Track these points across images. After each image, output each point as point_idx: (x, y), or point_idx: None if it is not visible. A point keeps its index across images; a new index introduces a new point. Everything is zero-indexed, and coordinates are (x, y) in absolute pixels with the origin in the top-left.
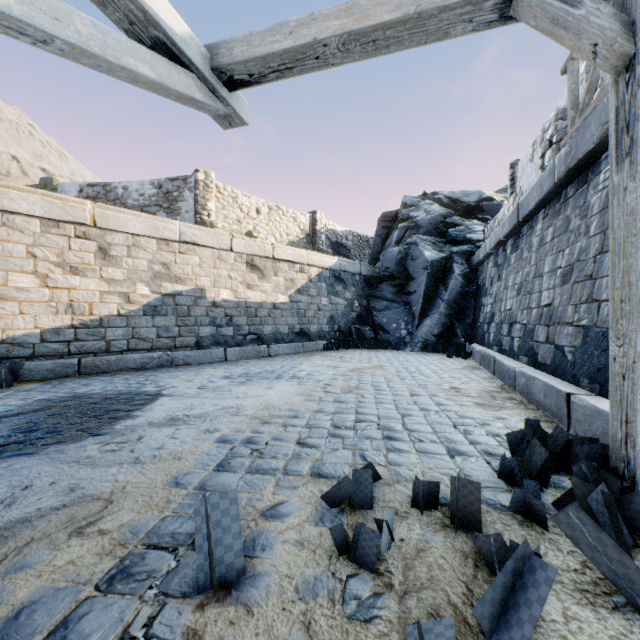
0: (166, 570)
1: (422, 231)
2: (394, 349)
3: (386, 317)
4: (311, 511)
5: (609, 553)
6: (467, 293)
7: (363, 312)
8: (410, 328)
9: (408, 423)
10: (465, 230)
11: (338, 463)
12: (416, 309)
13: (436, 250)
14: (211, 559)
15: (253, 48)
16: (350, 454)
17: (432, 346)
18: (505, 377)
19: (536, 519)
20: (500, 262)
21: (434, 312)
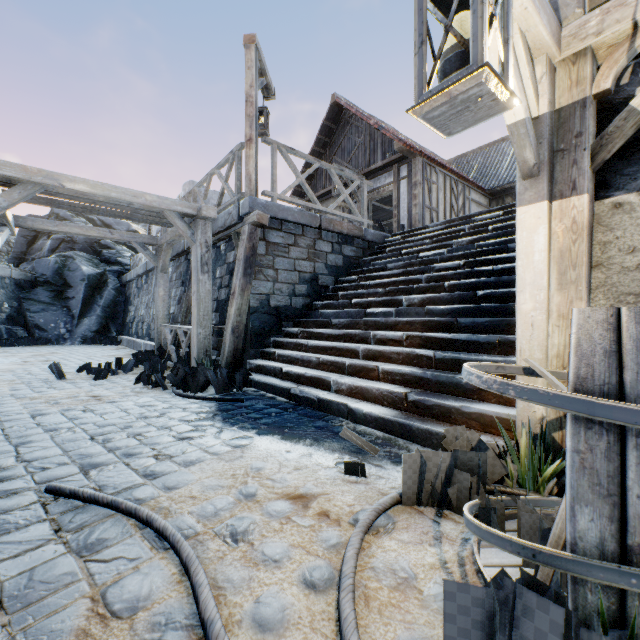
0: (43, 381)
1: (79, 247)
2: (54, 344)
3: (44, 318)
4: (74, 374)
5: (146, 361)
6: (119, 301)
7: (14, 313)
8: (70, 327)
9: (94, 363)
10: (117, 254)
11: (72, 370)
12: (76, 312)
13: (93, 266)
14: (61, 373)
15: (39, 225)
16: (75, 369)
17: (91, 340)
18: (139, 348)
19: (137, 366)
20: (140, 287)
21: (93, 315)
